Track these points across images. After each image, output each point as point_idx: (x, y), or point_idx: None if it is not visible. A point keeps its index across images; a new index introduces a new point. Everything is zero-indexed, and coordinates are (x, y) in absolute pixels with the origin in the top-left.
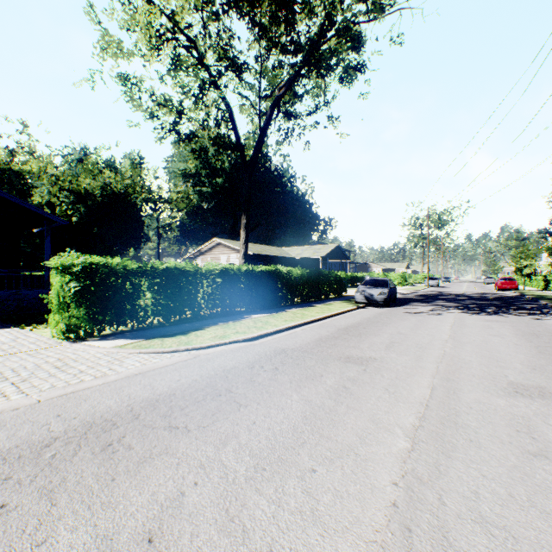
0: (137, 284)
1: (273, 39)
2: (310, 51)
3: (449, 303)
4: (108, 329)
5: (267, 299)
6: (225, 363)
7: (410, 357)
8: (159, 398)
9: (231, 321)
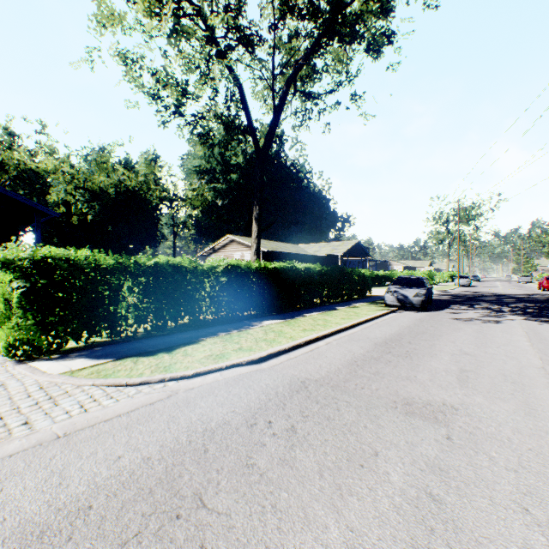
0: (115, 283)
1: (289, 3)
2: (331, 13)
3: (498, 306)
4: (84, 339)
5: (282, 301)
6: (211, 412)
7: (511, 405)
8: (49, 525)
9: (236, 330)
